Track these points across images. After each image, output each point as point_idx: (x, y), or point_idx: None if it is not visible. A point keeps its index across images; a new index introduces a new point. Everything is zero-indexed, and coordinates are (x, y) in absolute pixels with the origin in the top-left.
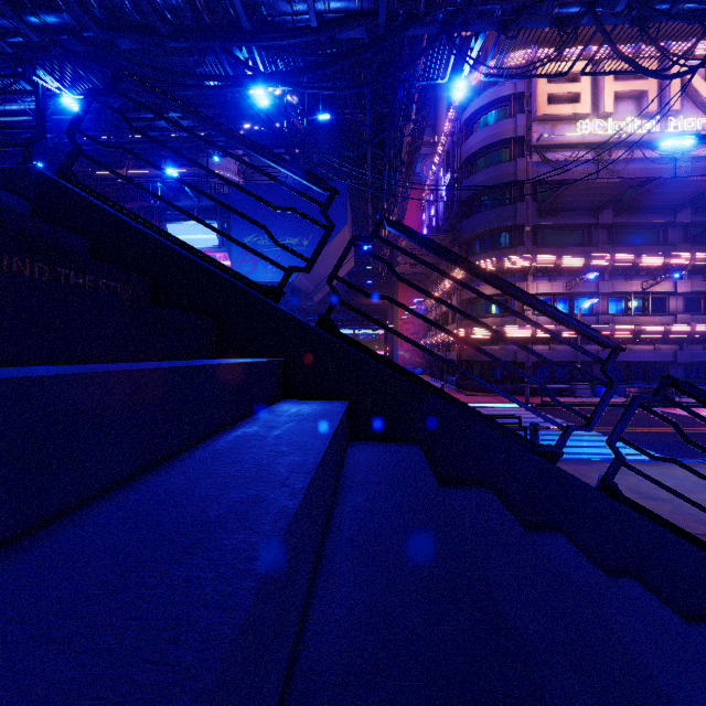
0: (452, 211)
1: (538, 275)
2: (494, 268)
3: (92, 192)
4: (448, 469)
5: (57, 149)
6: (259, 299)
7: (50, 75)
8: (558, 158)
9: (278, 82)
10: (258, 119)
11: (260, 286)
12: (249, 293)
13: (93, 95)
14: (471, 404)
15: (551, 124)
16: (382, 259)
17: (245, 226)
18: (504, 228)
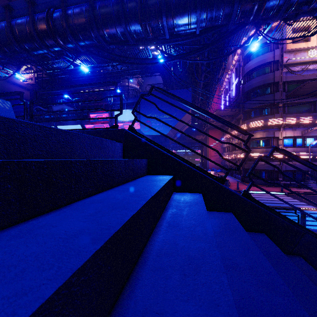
0: (238, 97)
1: (286, 127)
2: (262, 125)
3: (142, 136)
4: (316, 269)
5: (68, 80)
6: (220, 186)
7: (78, 59)
8: (297, 69)
9: (180, 59)
10: (149, 62)
11: (215, 176)
12: (216, 183)
13: (142, 96)
14: (253, 191)
15: (293, 53)
16: (274, 166)
17: (146, 111)
18: (267, 105)
